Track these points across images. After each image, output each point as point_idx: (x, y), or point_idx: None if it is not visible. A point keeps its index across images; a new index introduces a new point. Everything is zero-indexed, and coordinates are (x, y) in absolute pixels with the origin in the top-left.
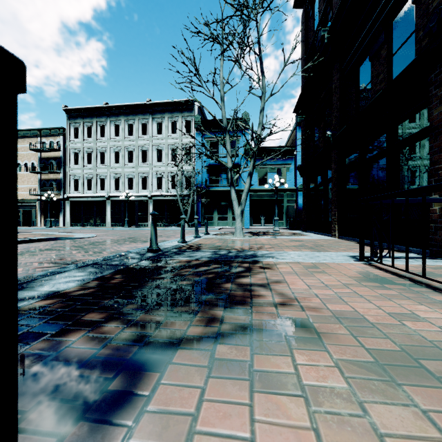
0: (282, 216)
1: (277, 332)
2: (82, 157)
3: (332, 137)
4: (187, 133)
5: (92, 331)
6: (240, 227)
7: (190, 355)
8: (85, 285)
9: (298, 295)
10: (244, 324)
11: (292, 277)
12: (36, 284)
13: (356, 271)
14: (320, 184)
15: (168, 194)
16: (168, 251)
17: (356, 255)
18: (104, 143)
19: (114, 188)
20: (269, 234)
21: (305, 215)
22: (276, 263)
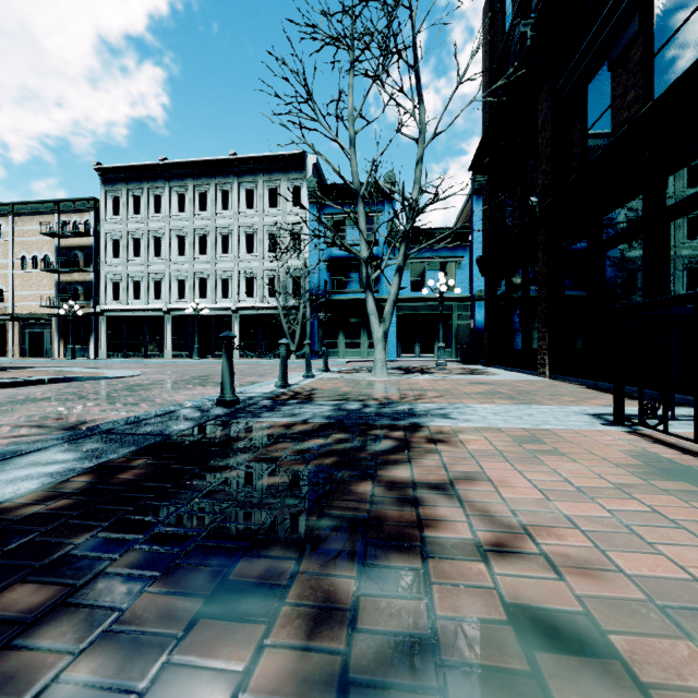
0: (450, 341)
1: (514, 670)
2: (125, 245)
3: (539, 205)
4: (295, 207)
5: None
6: (383, 360)
7: None
8: (61, 486)
9: (526, 519)
10: (414, 628)
11: (497, 466)
12: None
13: (618, 449)
14: (516, 288)
15: (265, 305)
16: (254, 403)
17: (601, 413)
18: (161, 224)
19: (178, 295)
20: (431, 371)
21: (489, 340)
22: (455, 429)
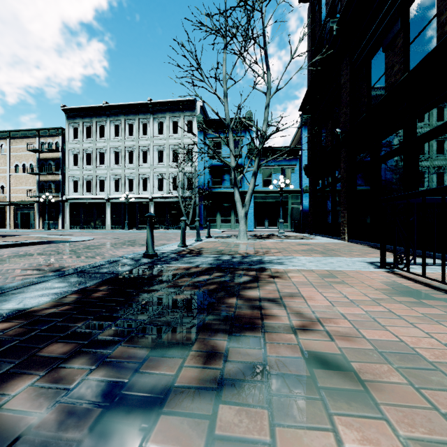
0: (287, 218)
1: (303, 377)
2: (81, 157)
3: (341, 134)
4: (189, 133)
5: (45, 374)
6: (244, 230)
7: (178, 424)
8: (62, 300)
9: (320, 315)
10: (256, 361)
11: (308, 290)
12: (1, 298)
13: (379, 281)
14: (328, 185)
15: (170, 196)
16: (166, 256)
17: (374, 261)
18: (104, 144)
19: (114, 189)
20: (274, 237)
21: (311, 218)
22: (286, 271)
